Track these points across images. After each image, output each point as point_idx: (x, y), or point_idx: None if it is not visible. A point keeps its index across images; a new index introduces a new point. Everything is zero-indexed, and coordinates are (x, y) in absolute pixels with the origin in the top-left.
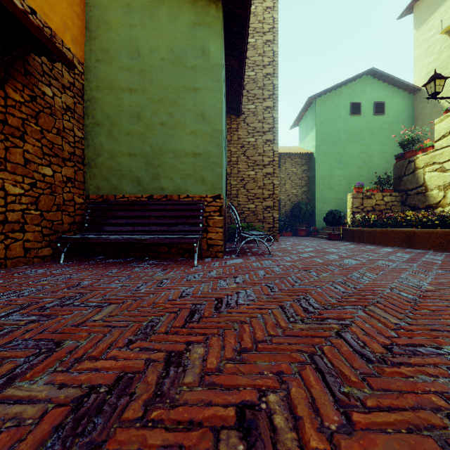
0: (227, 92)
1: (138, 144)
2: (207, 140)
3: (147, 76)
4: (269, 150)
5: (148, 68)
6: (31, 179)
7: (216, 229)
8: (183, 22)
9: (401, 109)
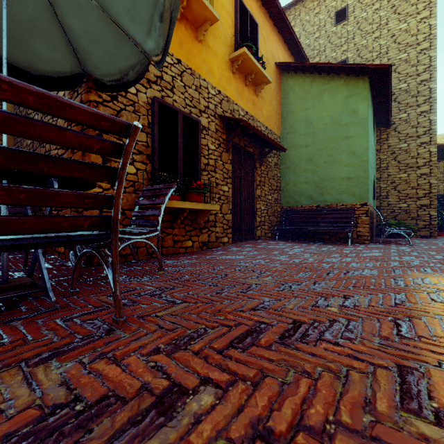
0: (375, 114)
1: (310, 176)
2: (357, 169)
3: (316, 136)
4: (424, 152)
5: (316, 131)
6: (266, 202)
7: (363, 225)
8: (339, 97)
9: None
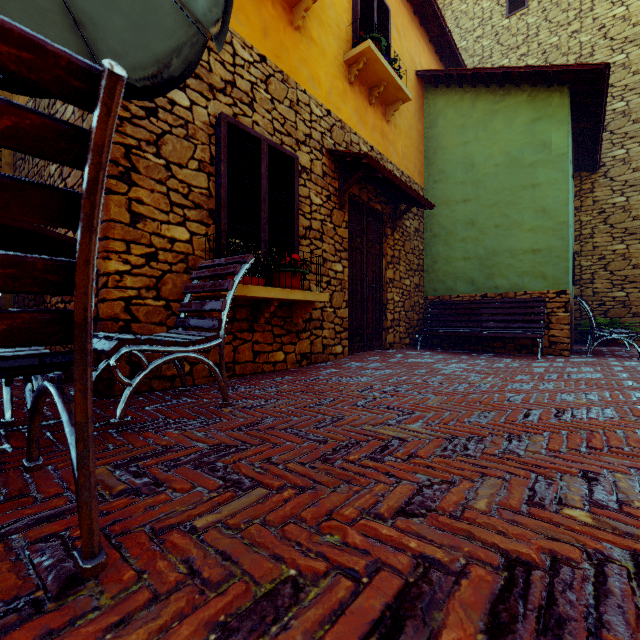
0: (574, 150)
1: (471, 248)
2: (549, 235)
3: (481, 184)
4: None
5: (481, 177)
6: (402, 290)
7: (560, 326)
8: (520, 122)
9: None
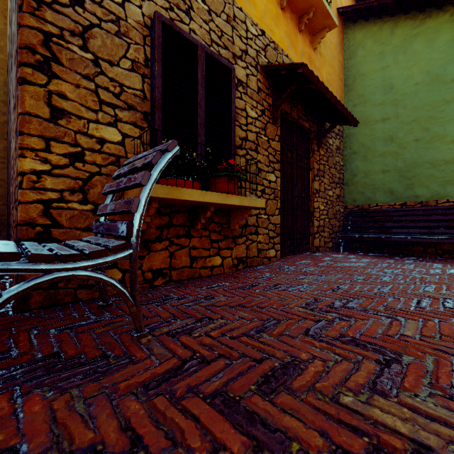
0: None
1: (390, 162)
2: None
3: (400, 103)
4: None
5: (400, 97)
6: (326, 200)
7: None
8: (442, 41)
9: None
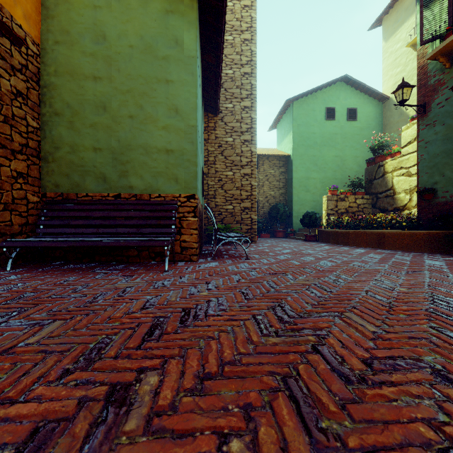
0: (204, 89)
1: (103, 138)
2: (181, 137)
3: (114, 63)
4: (247, 151)
5: (115, 55)
6: None
7: (190, 231)
8: (155, 8)
9: (372, 116)
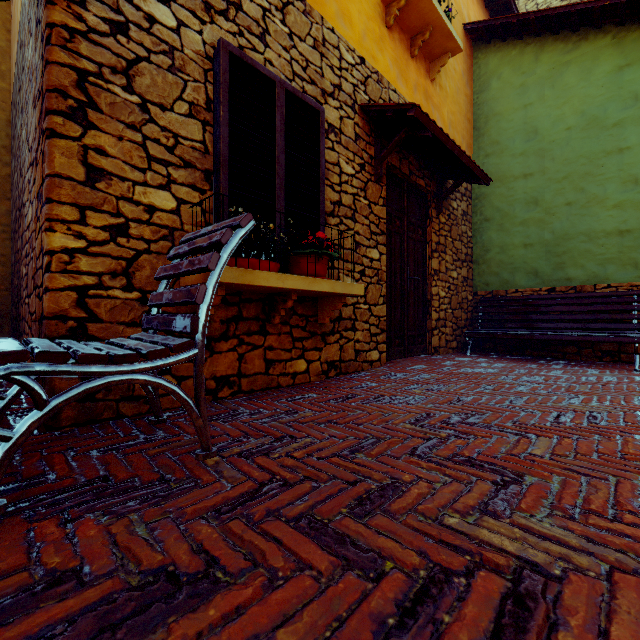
0: None
1: (534, 233)
2: None
3: (547, 154)
4: None
5: (547, 145)
6: (448, 283)
7: None
8: (601, 72)
9: None
